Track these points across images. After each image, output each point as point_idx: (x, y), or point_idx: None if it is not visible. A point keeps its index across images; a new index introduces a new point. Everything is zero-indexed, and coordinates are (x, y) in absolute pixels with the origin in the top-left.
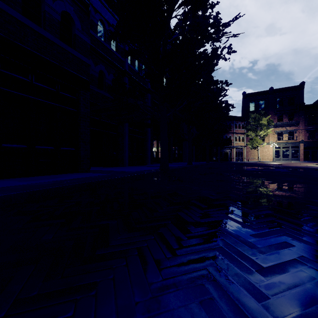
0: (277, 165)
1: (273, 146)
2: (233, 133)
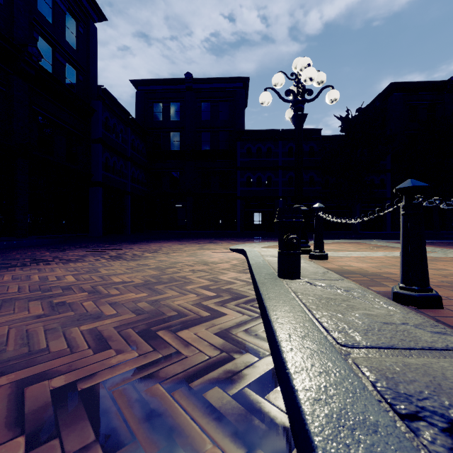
0: None
1: None
2: None
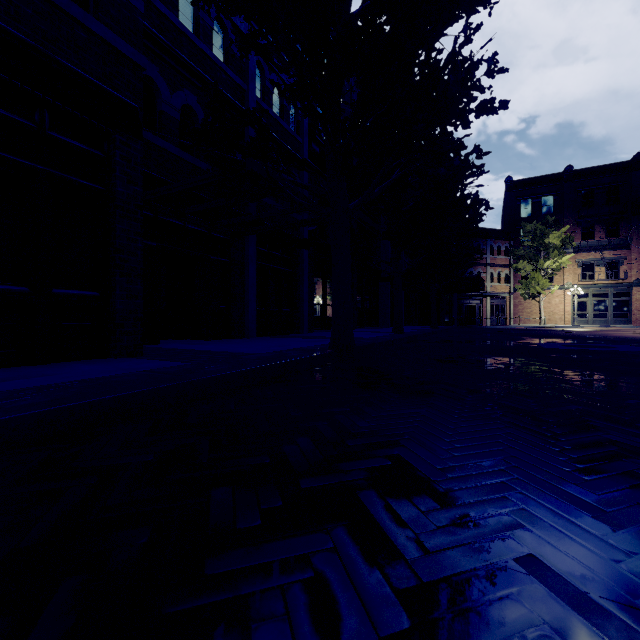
0: (595, 334)
1: (572, 293)
2: (486, 266)
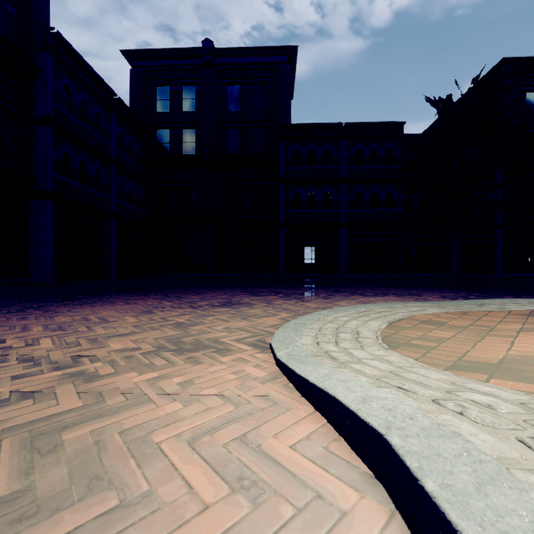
0: None
1: None
2: None
